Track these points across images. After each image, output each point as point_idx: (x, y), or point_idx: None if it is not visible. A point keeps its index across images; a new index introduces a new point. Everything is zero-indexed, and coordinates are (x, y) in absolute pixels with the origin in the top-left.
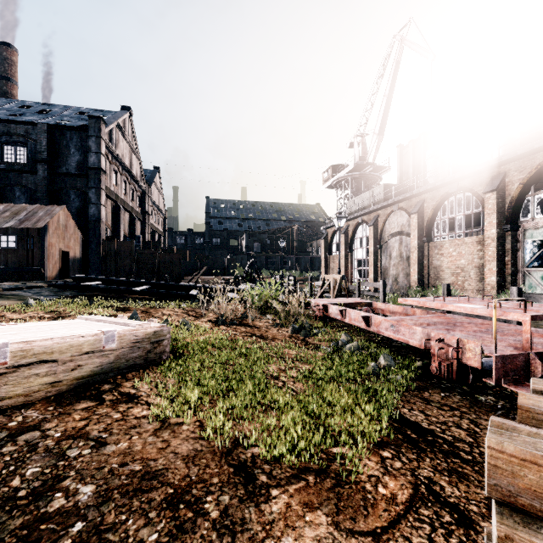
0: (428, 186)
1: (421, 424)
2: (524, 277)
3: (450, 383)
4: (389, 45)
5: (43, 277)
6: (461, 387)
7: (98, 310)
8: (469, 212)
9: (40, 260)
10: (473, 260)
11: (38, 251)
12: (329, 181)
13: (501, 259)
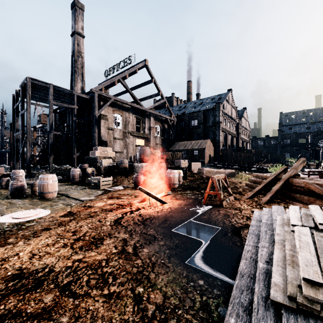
0: None
1: None
2: None
3: None
4: None
5: (204, 163)
6: None
7: None
8: None
9: (203, 158)
10: None
11: (203, 155)
12: None
13: None
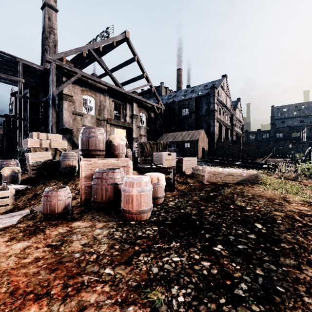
0: None
1: None
2: None
3: None
4: None
5: (197, 158)
6: None
7: None
8: None
9: (196, 151)
10: None
11: (196, 148)
12: None
13: None
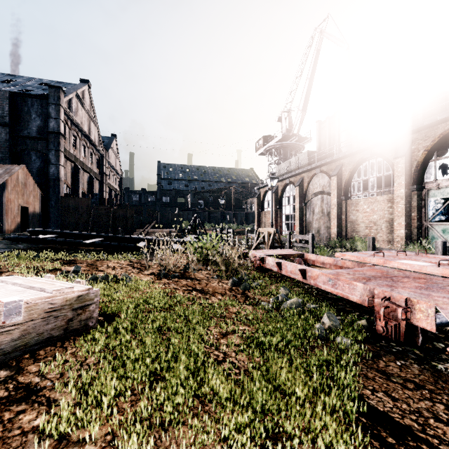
0: (346, 152)
1: (393, 417)
2: (428, 230)
3: (399, 346)
4: (311, 36)
5: (2, 231)
6: (412, 351)
7: (44, 263)
8: (381, 175)
9: None
10: (384, 215)
11: None
12: (261, 149)
13: (409, 214)
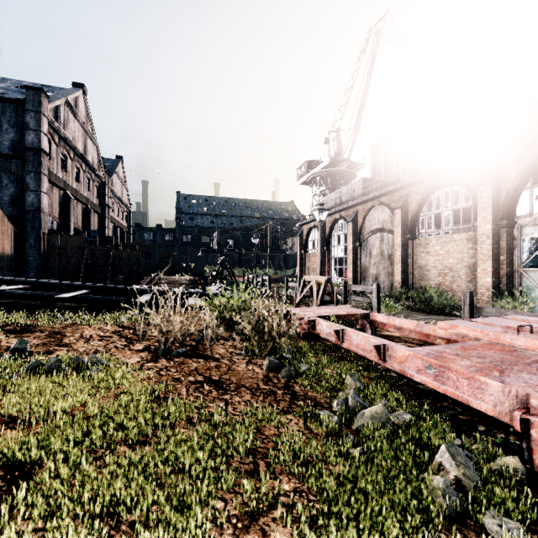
0: (413, 178)
1: None
2: (521, 278)
3: None
4: (365, 38)
5: None
6: None
7: None
8: (458, 207)
9: None
10: (462, 258)
11: None
12: (304, 177)
13: (497, 258)
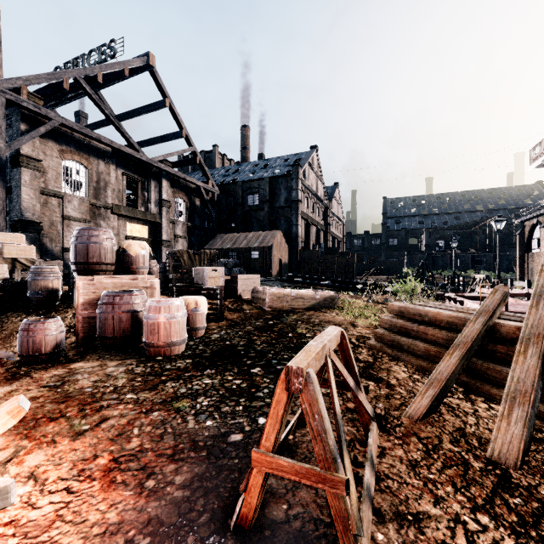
0: None
1: None
2: None
3: None
4: None
5: (271, 275)
6: None
7: None
8: None
9: (269, 265)
10: None
11: (268, 260)
12: (539, 159)
13: None
